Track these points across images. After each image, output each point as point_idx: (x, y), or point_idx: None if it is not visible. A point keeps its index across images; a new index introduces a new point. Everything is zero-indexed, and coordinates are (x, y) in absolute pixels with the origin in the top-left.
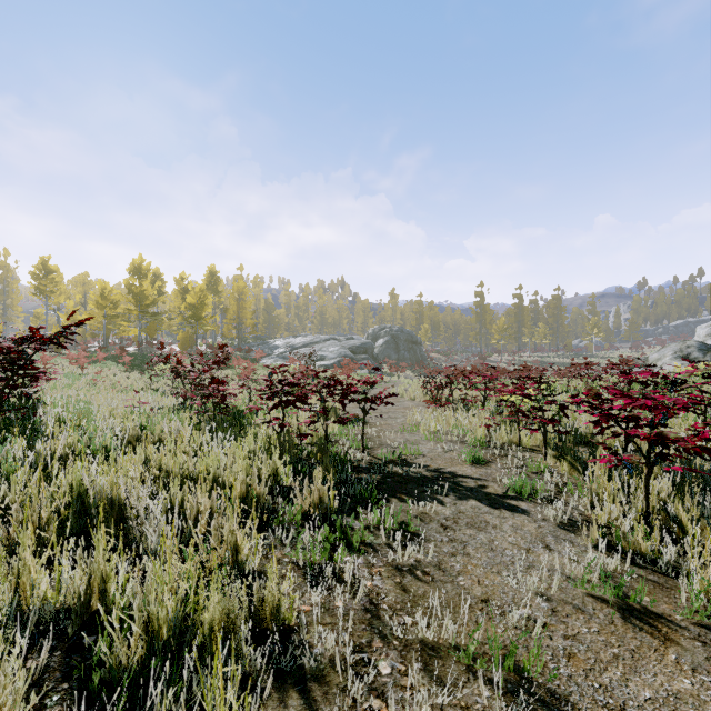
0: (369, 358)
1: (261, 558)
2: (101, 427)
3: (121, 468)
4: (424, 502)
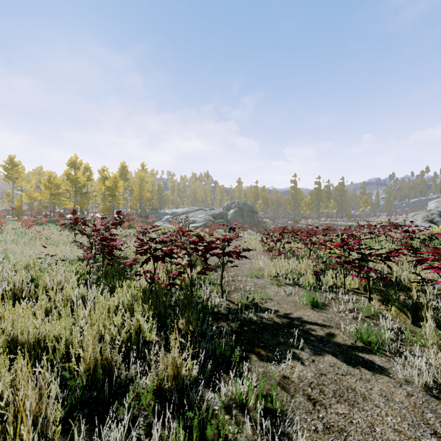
0: (224, 221)
1: None
2: None
3: None
4: (283, 360)
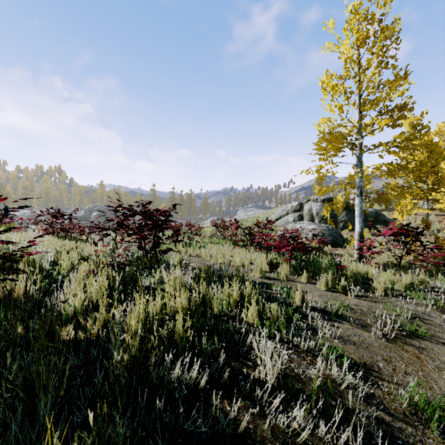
0: (88, 223)
1: None
2: None
3: None
4: None
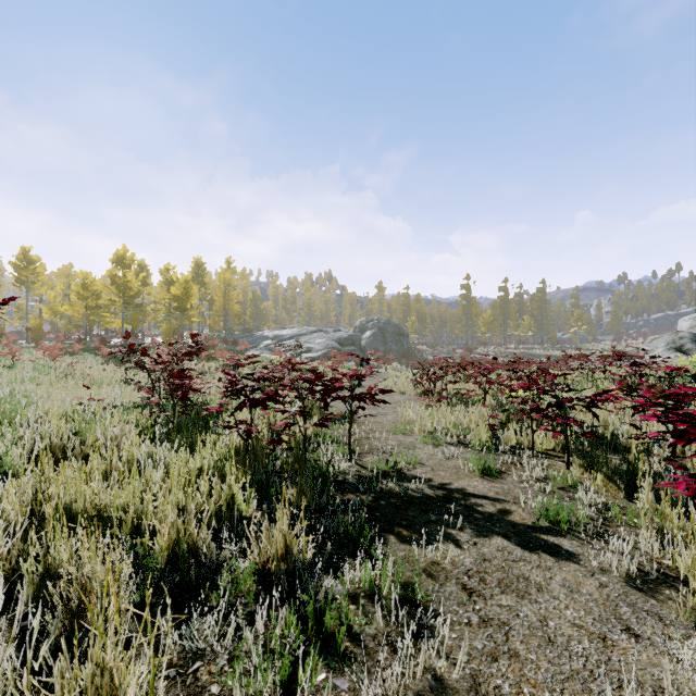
0: (356, 350)
1: (171, 686)
2: (20, 433)
3: (1, 502)
4: (433, 542)
